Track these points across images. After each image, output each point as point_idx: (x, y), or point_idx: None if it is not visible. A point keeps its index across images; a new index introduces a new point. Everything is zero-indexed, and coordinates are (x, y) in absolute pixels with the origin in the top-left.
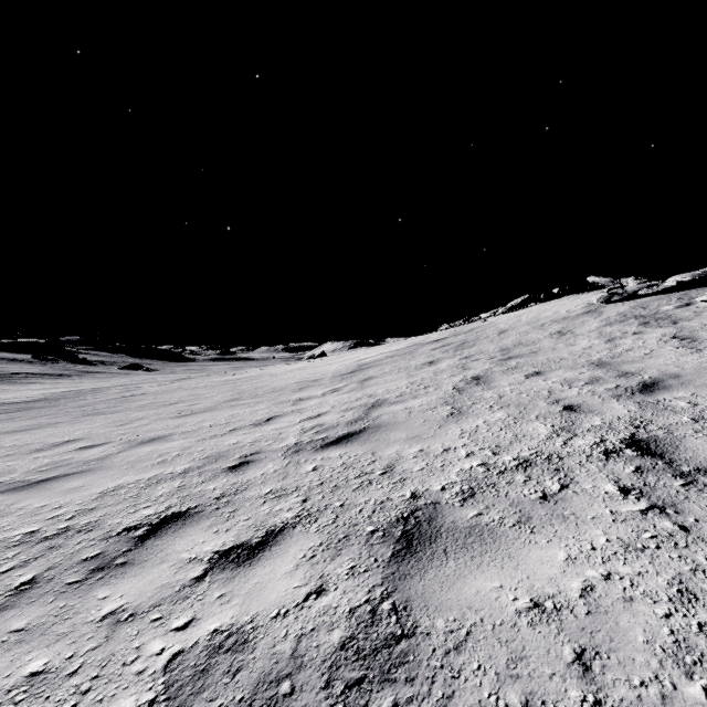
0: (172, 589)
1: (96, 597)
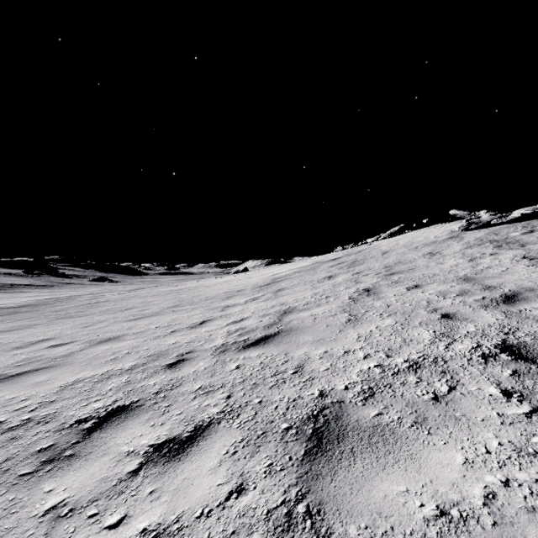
0: (110, 483)
1: (43, 489)
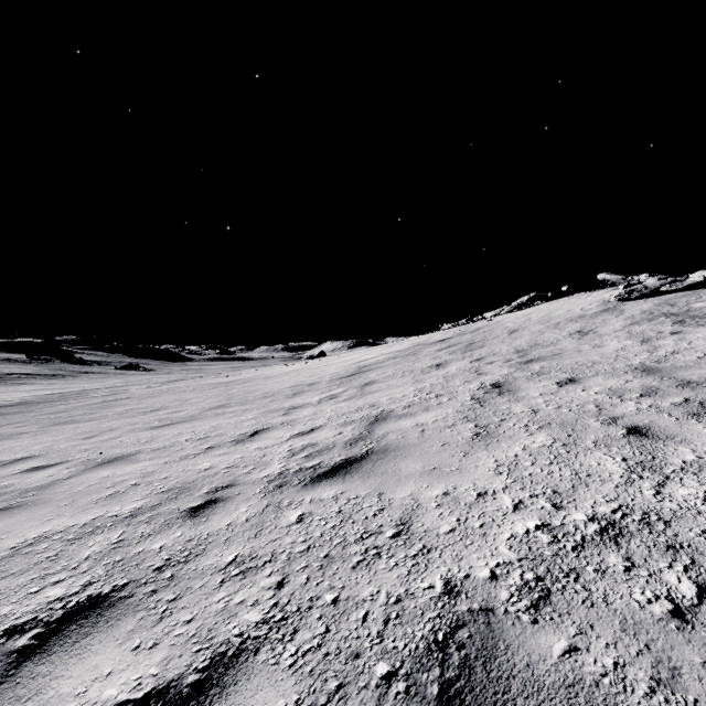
0: None
1: None
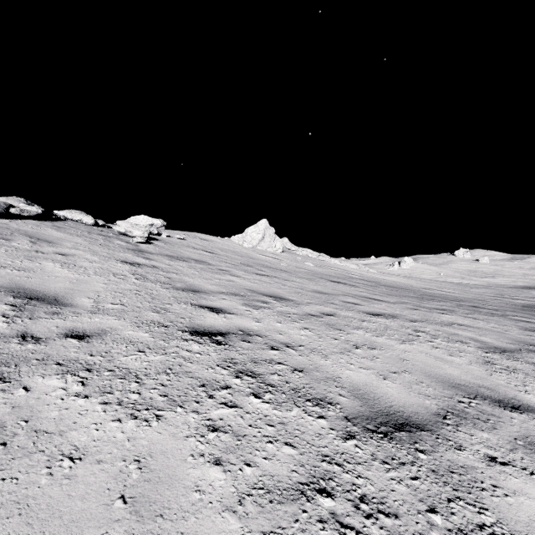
0: None
1: None
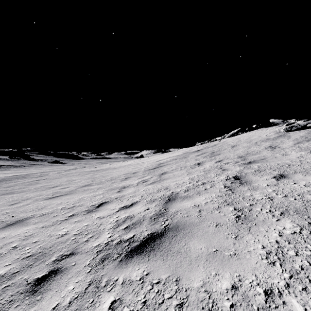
0: None
1: None
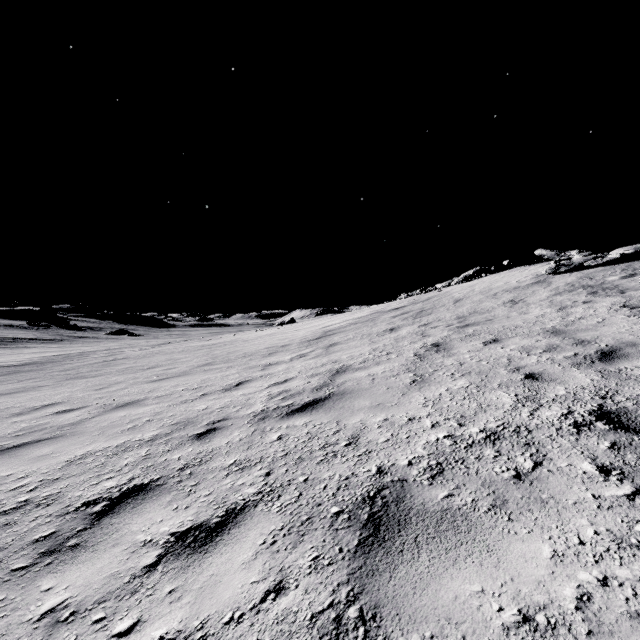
0: (122, 580)
1: (40, 588)
